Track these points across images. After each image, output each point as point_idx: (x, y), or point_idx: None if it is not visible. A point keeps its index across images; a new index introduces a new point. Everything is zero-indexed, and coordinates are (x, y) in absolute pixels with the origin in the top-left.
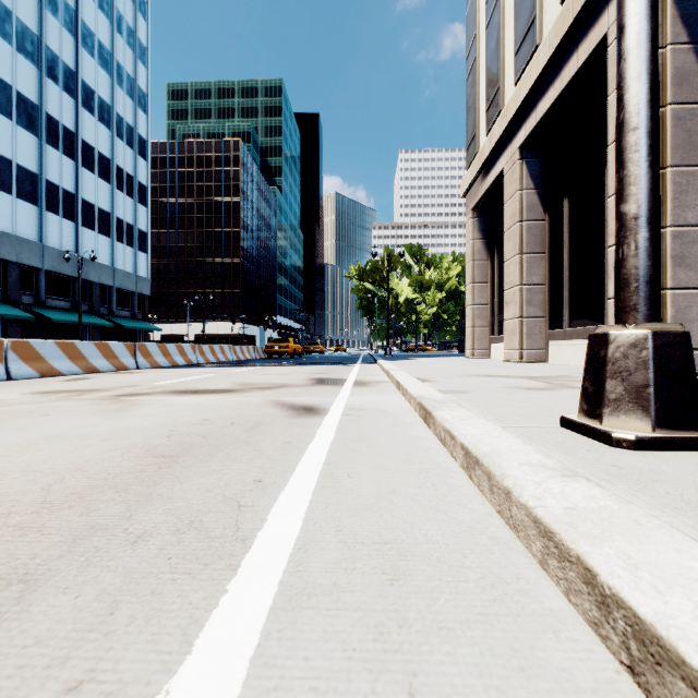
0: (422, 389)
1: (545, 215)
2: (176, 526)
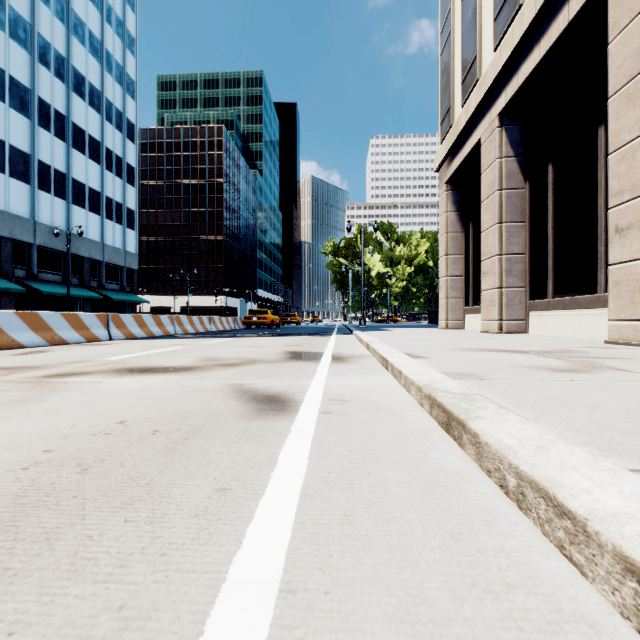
0: (422, 372)
1: (526, 183)
2: None
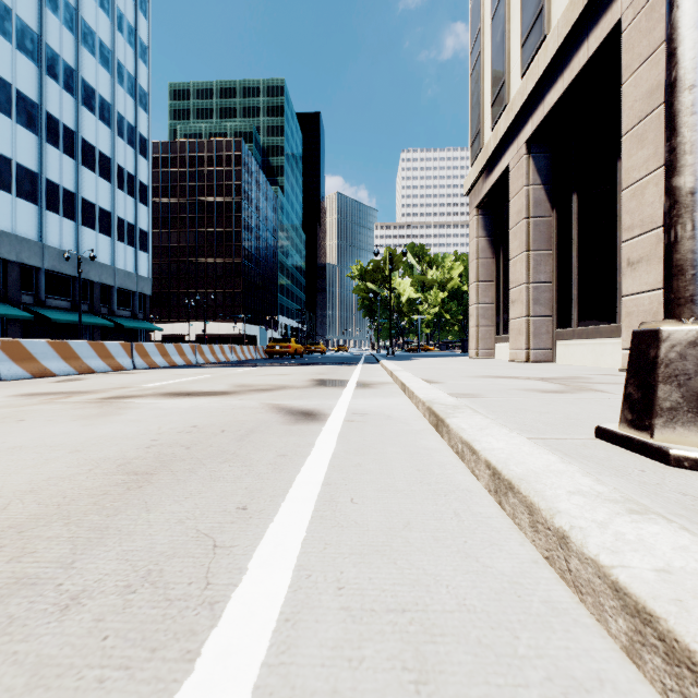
0: (430, 392)
1: (553, 211)
2: (127, 579)
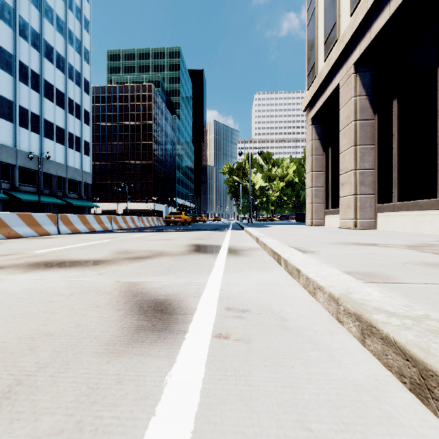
0: (324, 272)
1: (375, 115)
2: None
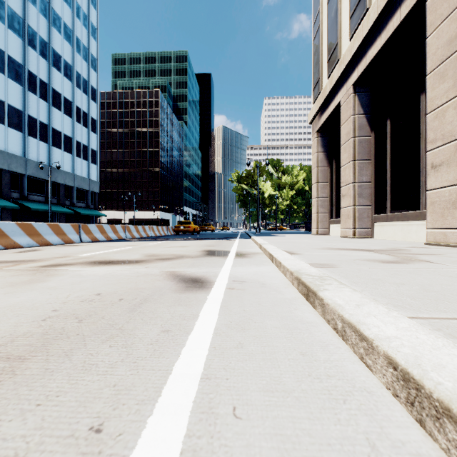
0: (295, 263)
1: (372, 132)
2: None
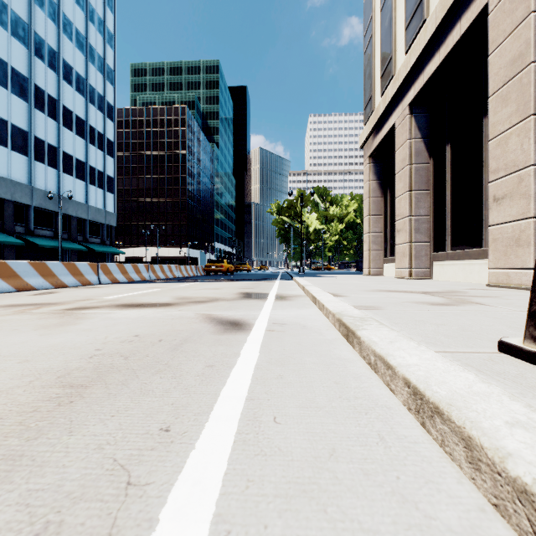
0: (338, 305)
1: (430, 159)
2: None
